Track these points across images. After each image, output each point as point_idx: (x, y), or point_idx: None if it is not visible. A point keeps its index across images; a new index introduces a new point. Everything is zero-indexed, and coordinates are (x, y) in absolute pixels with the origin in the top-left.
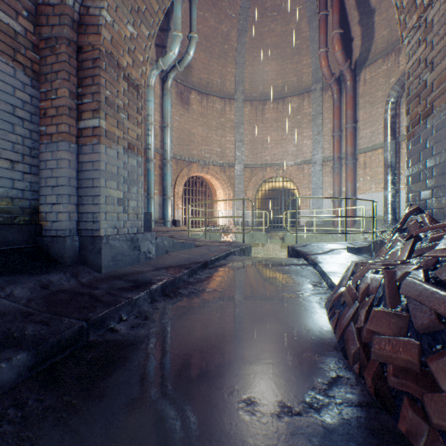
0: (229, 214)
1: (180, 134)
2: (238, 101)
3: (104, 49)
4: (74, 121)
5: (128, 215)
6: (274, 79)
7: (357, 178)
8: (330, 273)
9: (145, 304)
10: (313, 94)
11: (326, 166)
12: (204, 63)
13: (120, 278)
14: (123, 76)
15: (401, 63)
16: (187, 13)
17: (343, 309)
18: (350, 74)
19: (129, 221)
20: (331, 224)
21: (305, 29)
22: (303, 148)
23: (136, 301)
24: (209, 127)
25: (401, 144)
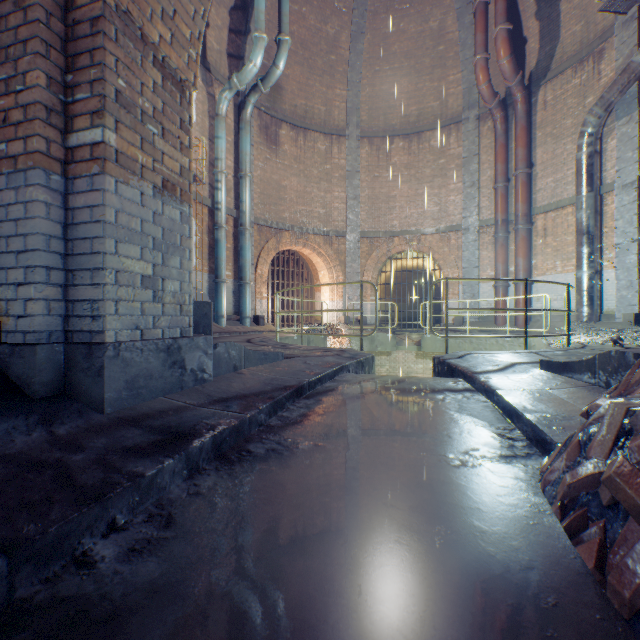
0: (338, 307)
1: (264, 188)
2: (351, 138)
3: (113, 2)
4: (58, 133)
5: (163, 306)
6: (405, 105)
7: (533, 252)
8: (530, 413)
9: (175, 483)
10: (464, 126)
11: (484, 235)
12: (300, 82)
13: (136, 423)
14: (153, 59)
15: (603, 73)
16: (274, 7)
17: (621, 525)
18: (522, 94)
19: (165, 316)
20: (492, 322)
21: (452, 28)
22: (449, 207)
23: (154, 479)
24: (308, 178)
25: (603, 198)
